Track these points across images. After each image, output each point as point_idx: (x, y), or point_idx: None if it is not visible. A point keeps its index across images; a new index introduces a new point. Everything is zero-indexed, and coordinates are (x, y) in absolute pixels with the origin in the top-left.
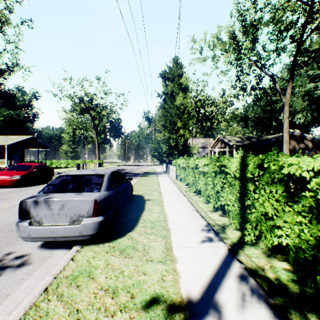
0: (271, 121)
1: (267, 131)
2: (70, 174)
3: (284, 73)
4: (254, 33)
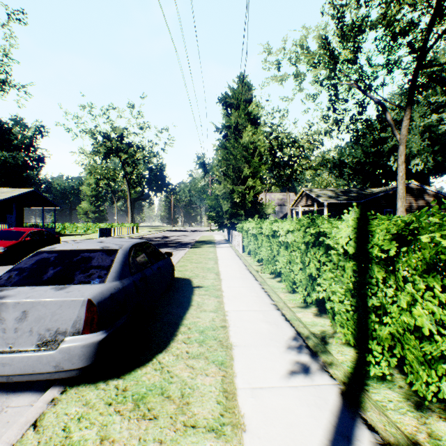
0: (376, 169)
1: (370, 183)
2: (57, 249)
3: (394, 100)
4: (356, 38)
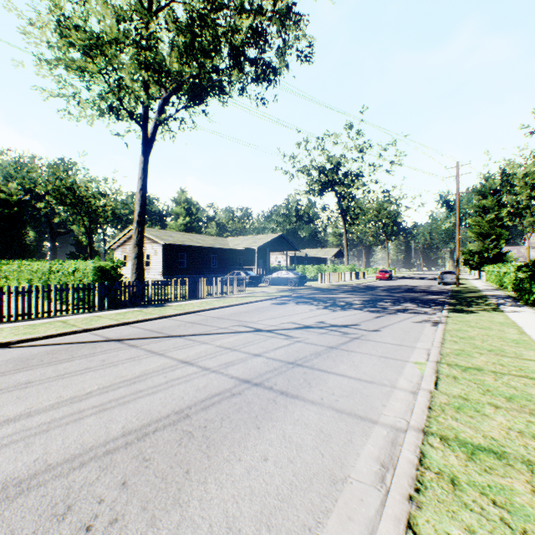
0: None
1: None
2: (444, 271)
3: None
4: None
